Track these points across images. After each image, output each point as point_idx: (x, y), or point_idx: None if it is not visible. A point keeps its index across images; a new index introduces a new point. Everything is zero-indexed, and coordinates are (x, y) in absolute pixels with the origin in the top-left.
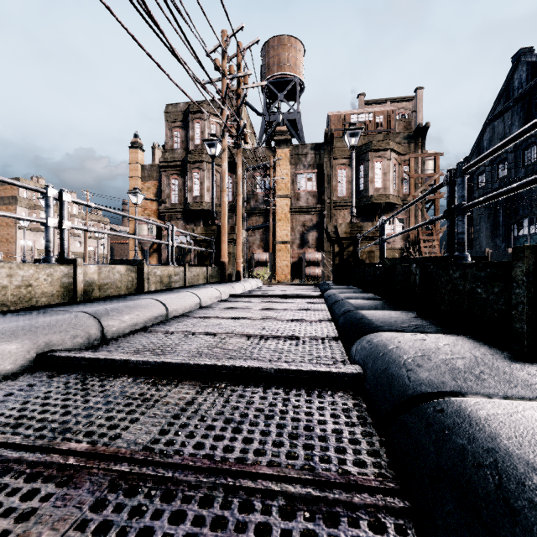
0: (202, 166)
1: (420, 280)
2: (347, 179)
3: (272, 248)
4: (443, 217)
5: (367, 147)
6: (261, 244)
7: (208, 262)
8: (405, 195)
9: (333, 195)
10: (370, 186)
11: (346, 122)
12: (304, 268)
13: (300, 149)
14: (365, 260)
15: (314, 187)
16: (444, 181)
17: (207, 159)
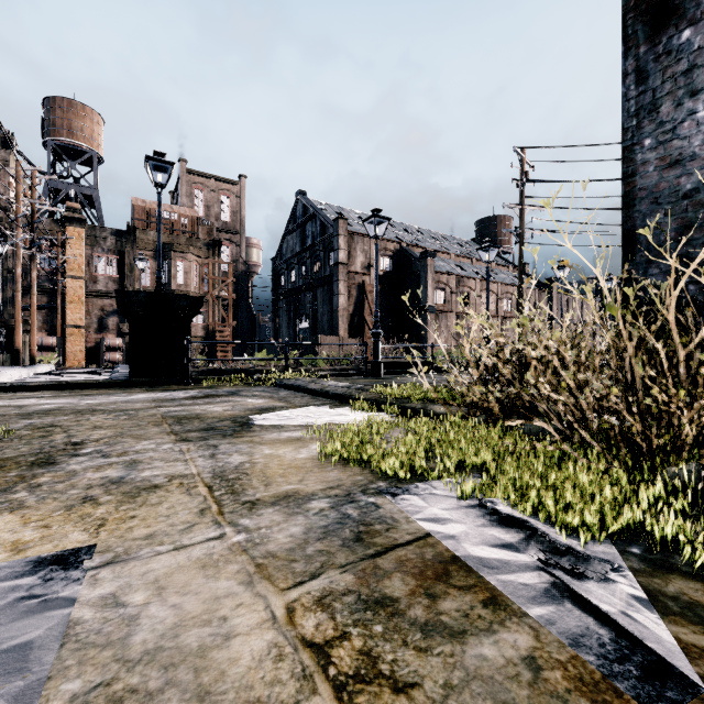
0: None
1: None
2: (152, 271)
3: (60, 332)
4: None
5: (171, 247)
6: (44, 327)
7: None
8: (206, 292)
9: (137, 284)
10: (173, 282)
11: (152, 216)
12: (103, 354)
13: (99, 232)
14: None
15: (115, 272)
16: None
17: None
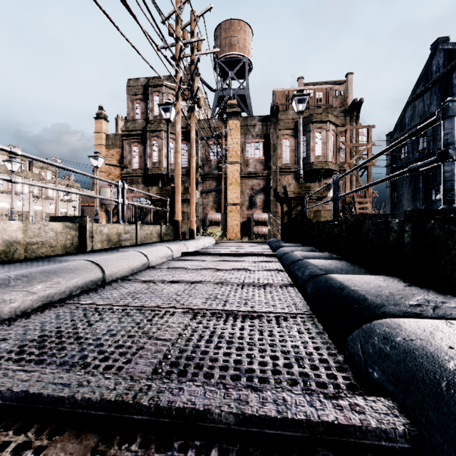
0: (161, 135)
1: (412, 239)
2: (291, 148)
3: (224, 209)
4: (437, 161)
5: (309, 119)
6: (214, 206)
7: (163, 220)
8: (342, 162)
9: (278, 162)
10: (311, 154)
11: (290, 98)
12: (252, 227)
13: (249, 121)
14: (312, 219)
15: (261, 155)
16: (439, 116)
17: (165, 129)
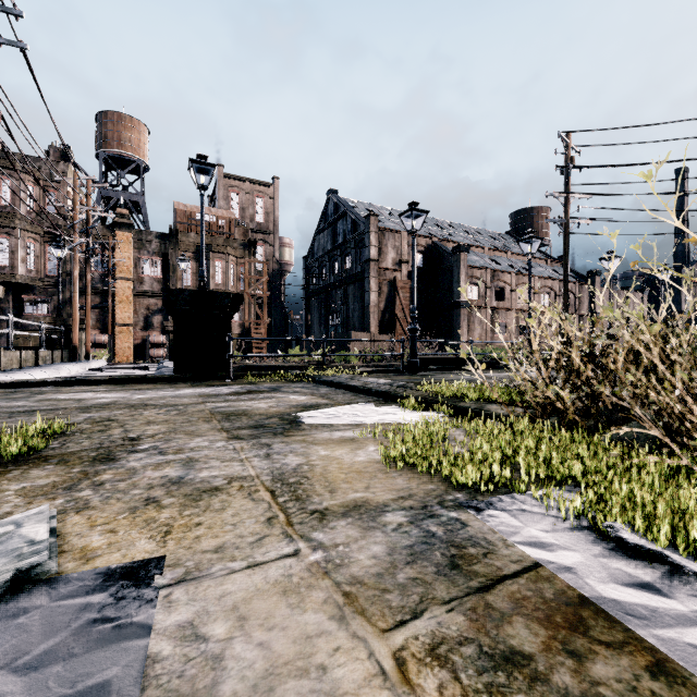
0: (14, 232)
1: None
2: (193, 271)
3: (111, 330)
4: None
5: (209, 248)
6: (97, 325)
7: (57, 346)
8: (242, 290)
9: (179, 284)
10: (212, 281)
11: (192, 219)
12: (148, 350)
13: (145, 235)
14: None
15: (159, 273)
16: None
17: (23, 226)
